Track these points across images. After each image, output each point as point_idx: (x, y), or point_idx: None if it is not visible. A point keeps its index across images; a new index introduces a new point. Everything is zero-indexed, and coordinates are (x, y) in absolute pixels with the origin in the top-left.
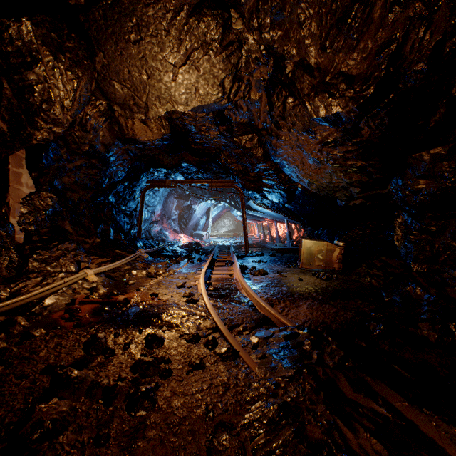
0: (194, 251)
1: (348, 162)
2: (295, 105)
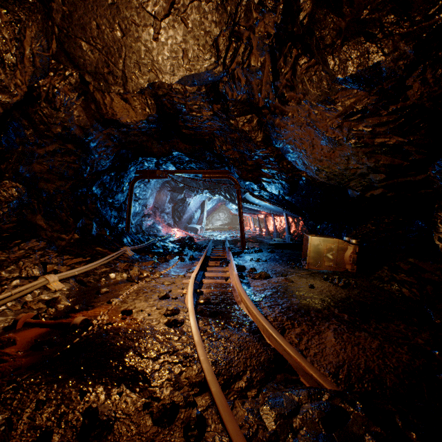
0: (186, 247)
1: (376, 139)
2: (309, 67)
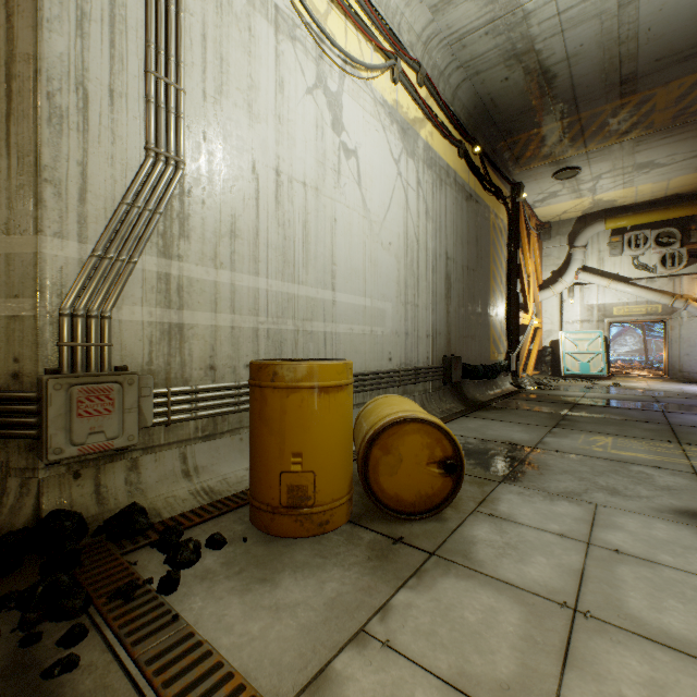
0: None
1: None
2: None
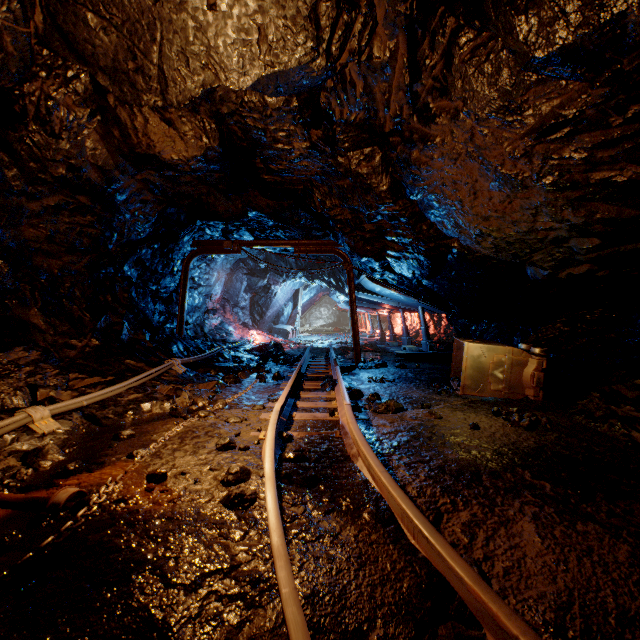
0: (270, 359)
1: (594, 174)
2: (477, 46)
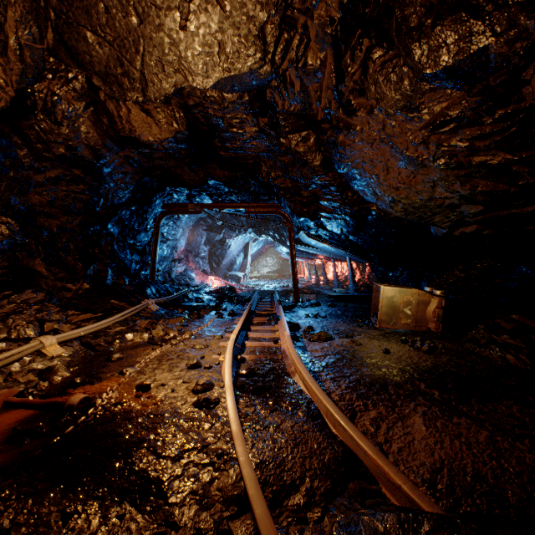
0: (226, 299)
1: (474, 158)
2: (386, 61)
